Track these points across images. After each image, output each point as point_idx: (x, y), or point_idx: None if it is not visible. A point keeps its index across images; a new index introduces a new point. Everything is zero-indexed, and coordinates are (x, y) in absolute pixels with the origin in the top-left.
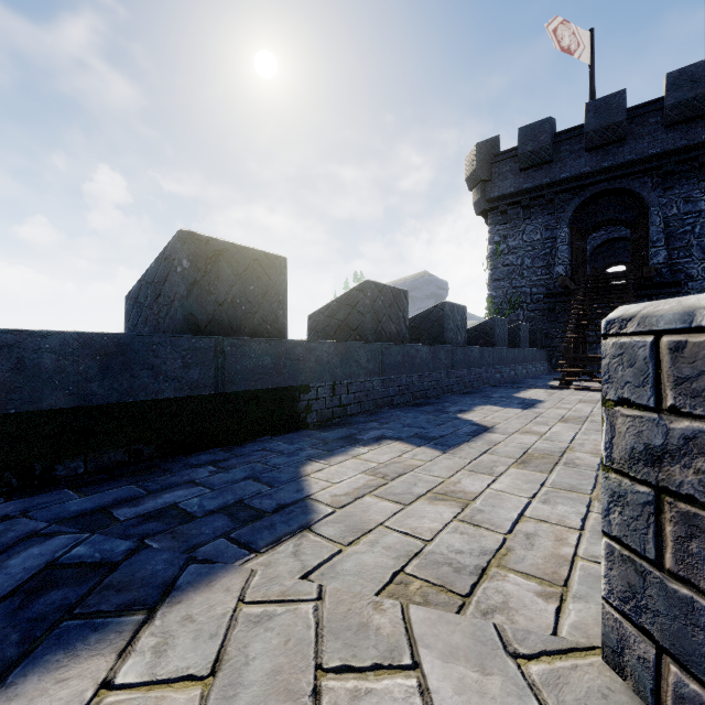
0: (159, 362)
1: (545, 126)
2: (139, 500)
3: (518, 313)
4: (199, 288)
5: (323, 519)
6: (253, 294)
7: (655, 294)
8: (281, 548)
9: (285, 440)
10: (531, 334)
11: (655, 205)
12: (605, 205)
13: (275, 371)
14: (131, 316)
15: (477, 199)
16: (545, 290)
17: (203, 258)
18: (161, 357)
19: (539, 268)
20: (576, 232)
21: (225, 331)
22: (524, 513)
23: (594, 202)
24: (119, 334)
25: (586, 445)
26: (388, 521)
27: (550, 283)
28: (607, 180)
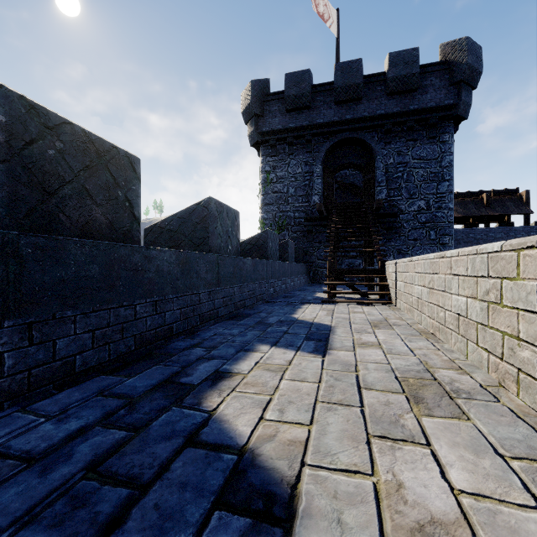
0: None
1: (306, 75)
2: None
3: (284, 233)
4: None
5: None
6: None
7: (381, 222)
8: None
9: None
10: (295, 251)
11: (380, 154)
12: (346, 151)
13: None
14: None
15: (251, 131)
16: (305, 215)
17: None
18: None
19: (300, 196)
20: (327, 170)
21: None
22: None
23: (339, 148)
24: None
25: None
26: None
27: (308, 210)
28: (349, 130)
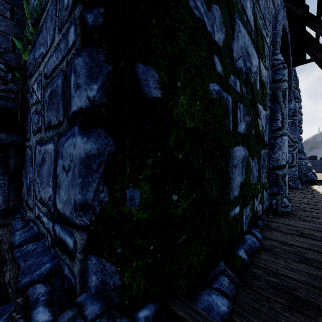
0: None
1: None
2: None
3: None
4: None
5: None
6: None
7: None
8: None
9: None
10: None
11: None
12: None
13: None
14: None
15: None
16: None
17: None
18: None
19: None
20: None
21: None
22: None
23: None
24: None
25: None
26: None
27: None
28: None
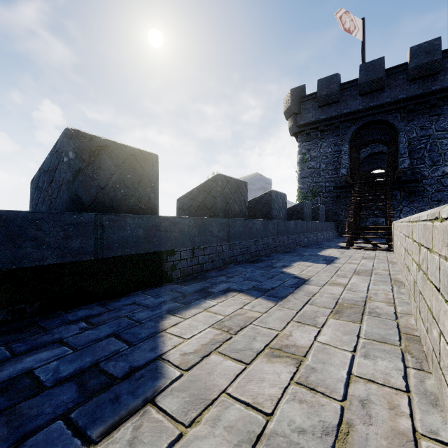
0: (42, 235)
1: (334, 78)
2: (2, 364)
3: (317, 199)
4: (84, 174)
5: (169, 385)
6: (130, 181)
7: (403, 187)
8: (119, 432)
9: (154, 293)
10: (325, 212)
11: (403, 131)
12: (371, 130)
13: (147, 240)
14: (34, 197)
15: (291, 125)
16: (334, 184)
17: (87, 151)
18: (44, 230)
19: (330, 170)
20: (353, 148)
21: (106, 209)
22: (350, 369)
23: (364, 128)
24: (1, 211)
25: (378, 294)
26: (230, 385)
27: (337, 180)
28: (373, 114)
